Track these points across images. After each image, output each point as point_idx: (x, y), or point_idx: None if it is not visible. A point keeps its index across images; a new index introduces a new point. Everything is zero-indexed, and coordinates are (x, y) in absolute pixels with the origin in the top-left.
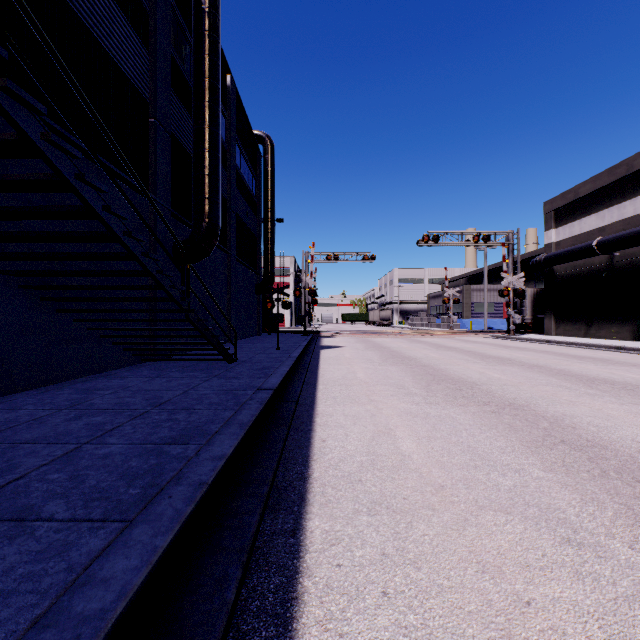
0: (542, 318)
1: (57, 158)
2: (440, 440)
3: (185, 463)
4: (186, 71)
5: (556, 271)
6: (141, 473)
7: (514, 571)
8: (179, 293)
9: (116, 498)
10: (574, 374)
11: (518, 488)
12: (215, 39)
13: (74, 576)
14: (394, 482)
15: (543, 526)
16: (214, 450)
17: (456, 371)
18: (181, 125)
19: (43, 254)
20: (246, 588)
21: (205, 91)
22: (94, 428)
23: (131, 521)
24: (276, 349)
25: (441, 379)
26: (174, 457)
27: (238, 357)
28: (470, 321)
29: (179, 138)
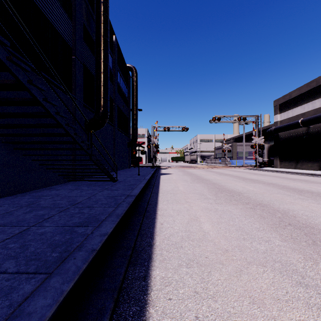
0: (273, 159)
1: (16, 71)
2: (224, 223)
3: (85, 238)
4: (92, 33)
5: (280, 135)
6: (60, 243)
7: (271, 303)
8: (86, 145)
9: (44, 259)
10: (291, 188)
11: (268, 251)
12: (106, 16)
13: (12, 310)
14: (200, 248)
15: (284, 274)
16: (102, 230)
17: (230, 186)
18: (89, 60)
19: (13, 124)
20: (116, 314)
21: (101, 42)
22: (38, 217)
23: (51, 273)
24: (138, 175)
25: (223, 190)
26: (79, 234)
27: (118, 179)
28: (236, 161)
29: (88, 67)
